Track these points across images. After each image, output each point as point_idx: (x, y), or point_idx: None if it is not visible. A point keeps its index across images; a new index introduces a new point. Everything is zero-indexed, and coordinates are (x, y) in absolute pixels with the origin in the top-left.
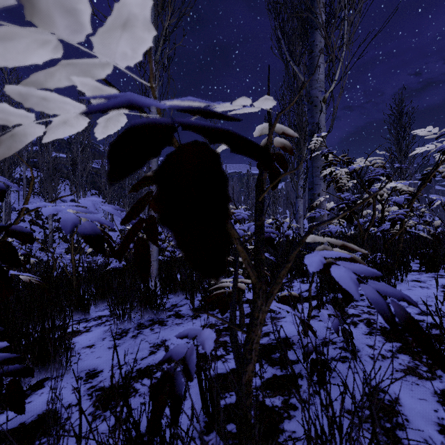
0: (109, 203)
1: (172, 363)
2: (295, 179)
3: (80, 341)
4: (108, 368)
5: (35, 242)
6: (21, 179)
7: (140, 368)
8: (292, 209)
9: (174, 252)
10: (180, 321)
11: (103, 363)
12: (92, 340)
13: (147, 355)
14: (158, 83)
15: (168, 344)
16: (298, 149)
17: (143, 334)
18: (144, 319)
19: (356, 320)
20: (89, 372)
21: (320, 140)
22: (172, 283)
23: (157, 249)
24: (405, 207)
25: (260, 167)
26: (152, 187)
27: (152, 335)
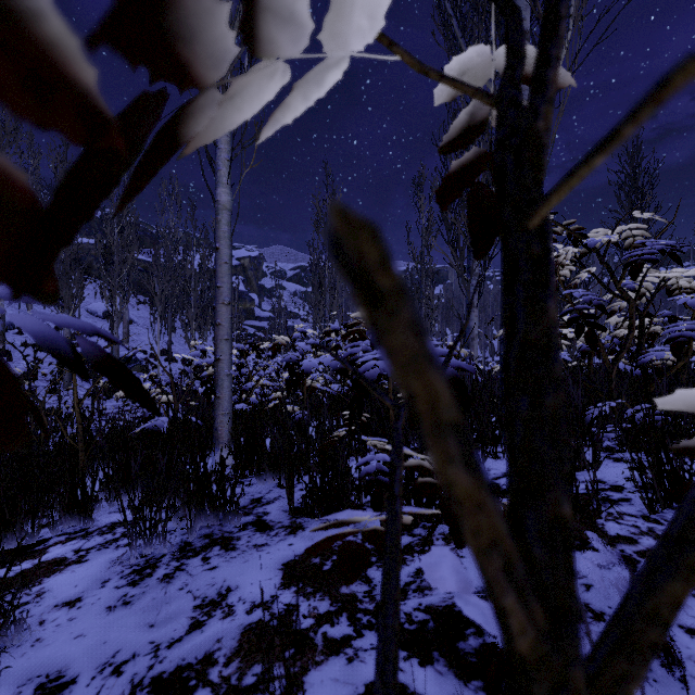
0: (162, 316)
1: (233, 662)
2: (465, 276)
3: (55, 588)
4: (91, 671)
5: (42, 379)
6: None
7: (161, 673)
8: (455, 327)
9: (268, 395)
10: (263, 539)
11: (85, 654)
12: (81, 585)
13: (182, 633)
14: None
15: (233, 601)
16: None
17: (186, 572)
18: (194, 533)
19: (631, 553)
20: (45, 683)
21: None
22: (256, 455)
23: (230, 394)
24: (694, 317)
25: (498, 118)
26: (221, 283)
27: (204, 575)
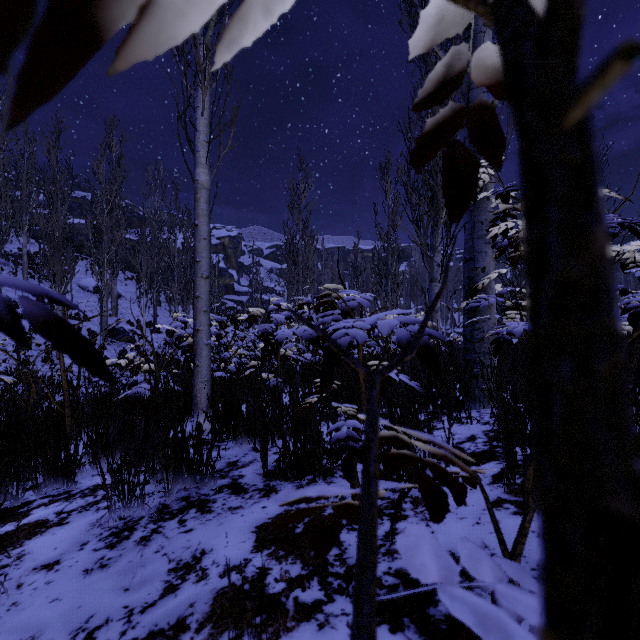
0: (147, 290)
1: (205, 628)
2: (428, 253)
3: (35, 551)
4: (64, 636)
5: (36, 349)
6: (21, 255)
7: (133, 639)
8: (418, 301)
9: (246, 363)
10: (238, 502)
11: (59, 619)
12: (61, 547)
13: (156, 597)
14: (209, 81)
15: (207, 564)
16: (434, 207)
17: (162, 535)
18: (172, 495)
19: None
20: None
21: (489, 172)
22: (233, 420)
23: (208, 362)
24: None
25: (499, 21)
26: (199, 258)
27: (179, 537)
